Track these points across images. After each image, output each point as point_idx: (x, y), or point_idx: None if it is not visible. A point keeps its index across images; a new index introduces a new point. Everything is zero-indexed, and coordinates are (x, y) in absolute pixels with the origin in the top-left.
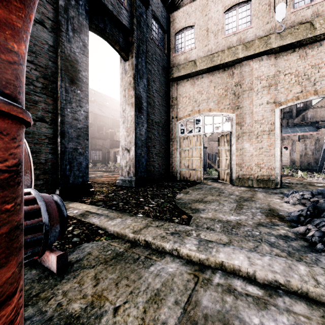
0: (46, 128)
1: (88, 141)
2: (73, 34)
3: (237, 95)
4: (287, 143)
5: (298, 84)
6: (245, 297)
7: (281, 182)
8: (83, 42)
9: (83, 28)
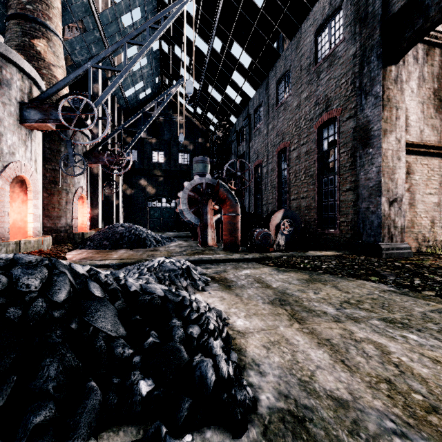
0: (351, 195)
1: (380, 198)
2: (365, 100)
3: None
4: None
5: None
6: None
7: None
8: (374, 96)
9: (374, 81)
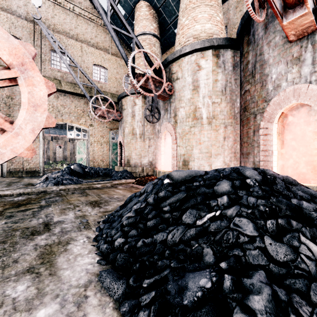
0: None
1: None
2: None
3: (9, 106)
4: (61, 143)
5: (54, 112)
6: (9, 198)
7: (43, 171)
8: None
9: None
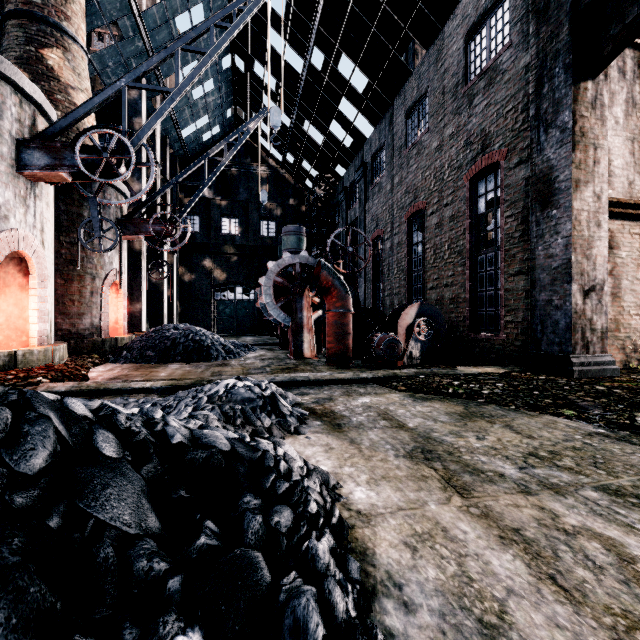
0: (523, 281)
1: (569, 285)
2: (546, 135)
3: None
4: None
5: None
6: None
7: None
8: (560, 128)
9: (560, 106)
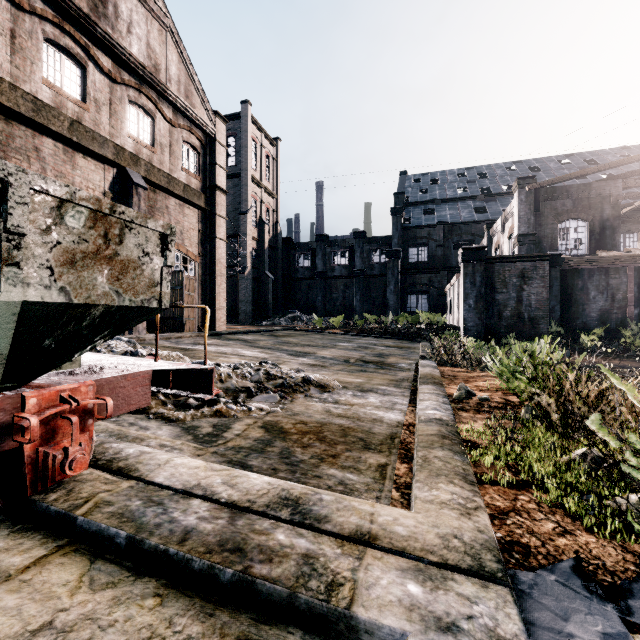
0: None
1: None
2: None
3: None
4: None
5: None
6: None
7: None
8: None
9: None
